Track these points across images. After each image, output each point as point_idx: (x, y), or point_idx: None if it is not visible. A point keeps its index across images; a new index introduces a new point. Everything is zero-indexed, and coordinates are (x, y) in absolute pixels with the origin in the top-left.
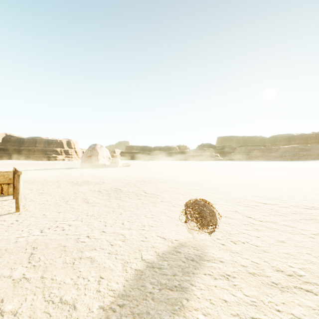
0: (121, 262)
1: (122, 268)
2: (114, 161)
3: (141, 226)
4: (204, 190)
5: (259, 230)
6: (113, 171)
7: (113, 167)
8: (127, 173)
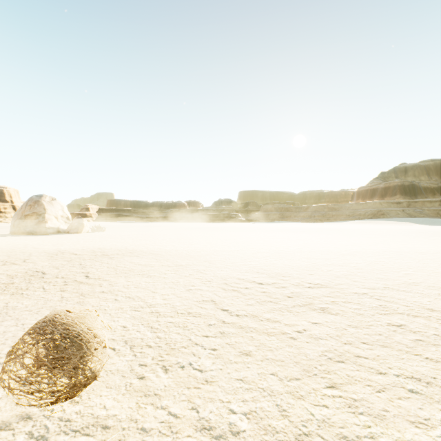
0: None
1: None
2: (76, 223)
3: (4, 355)
4: (189, 267)
5: (225, 334)
6: (66, 240)
7: (74, 233)
8: (89, 242)
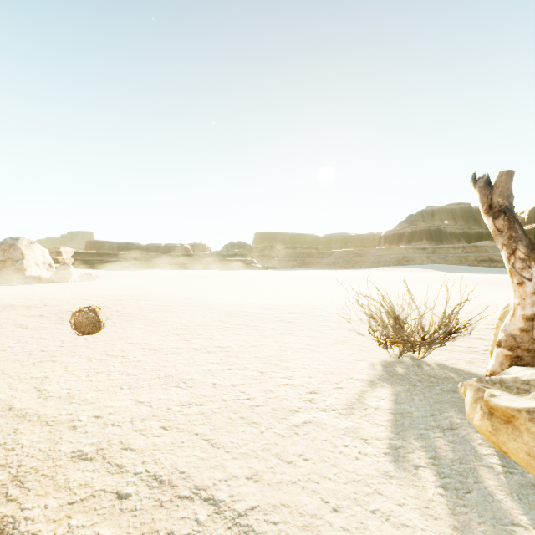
0: (86, 358)
1: (87, 360)
2: (62, 270)
3: (109, 339)
4: (202, 306)
5: (228, 330)
6: (60, 289)
7: (60, 282)
8: (90, 290)
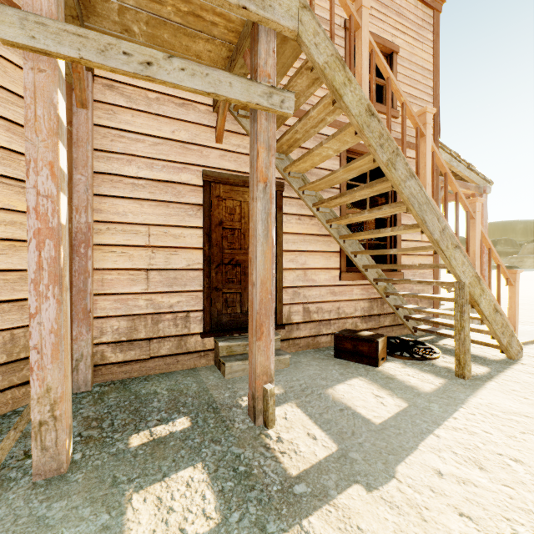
0: None
1: None
2: None
3: None
4: None
5: None
6: None
7: None
8: None
